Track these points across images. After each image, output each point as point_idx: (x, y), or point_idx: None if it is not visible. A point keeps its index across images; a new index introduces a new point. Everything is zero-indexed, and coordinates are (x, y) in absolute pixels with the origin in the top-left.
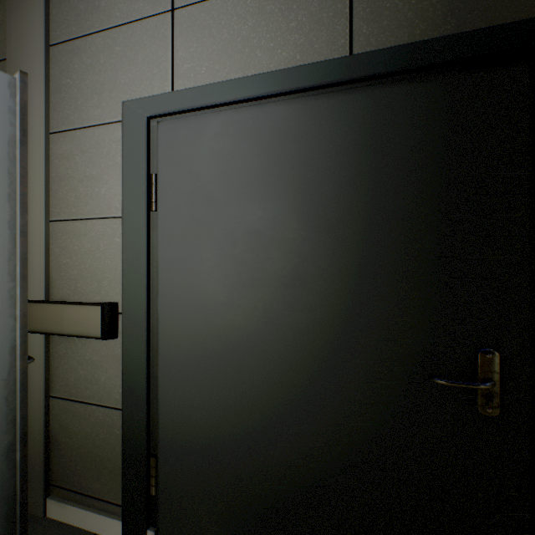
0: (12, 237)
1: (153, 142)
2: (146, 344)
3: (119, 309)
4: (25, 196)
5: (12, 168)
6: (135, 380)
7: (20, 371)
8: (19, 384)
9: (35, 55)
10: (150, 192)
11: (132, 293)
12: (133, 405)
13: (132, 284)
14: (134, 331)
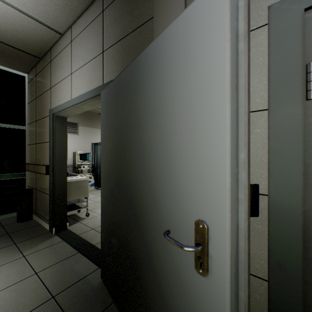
0: (236, 125)
1: (307, 33)
2: (302, 228)
3: (260, 191)
4: (248, 84)
5: (236, 60)
6: (286, 259)
7: (246, 253)
8: (244, 265)
9: (176, 4)
10: (307, 81)
11: (281, 178)
12: (282, 281)
13: (281, 169)
14: (284, 213)
